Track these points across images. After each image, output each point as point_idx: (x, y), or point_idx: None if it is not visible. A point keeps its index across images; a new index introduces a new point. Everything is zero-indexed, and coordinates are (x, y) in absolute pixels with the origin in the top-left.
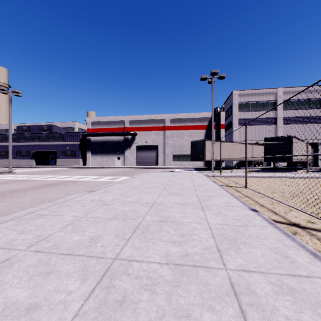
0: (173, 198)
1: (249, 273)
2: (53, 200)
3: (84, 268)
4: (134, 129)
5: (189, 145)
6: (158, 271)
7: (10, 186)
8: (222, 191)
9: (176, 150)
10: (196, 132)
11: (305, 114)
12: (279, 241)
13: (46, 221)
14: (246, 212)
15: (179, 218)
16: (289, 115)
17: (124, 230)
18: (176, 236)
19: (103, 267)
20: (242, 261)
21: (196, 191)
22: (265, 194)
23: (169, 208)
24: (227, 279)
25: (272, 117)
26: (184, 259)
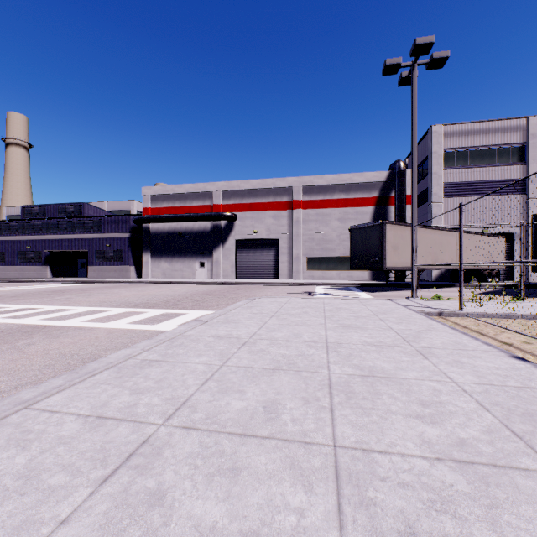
0: None
1: None
2: None
3: None
4: (232, 208)
5: (340, 238)
6: None
7: None
8: None
9: (314, 249)
10: (354, 212)
11: None
12: None
13: None
14: None
15: None
16: None
17: None
18: None
19: None
20: None
21: None
22: None
23: None
24: None
25: (517, 177)
26: None
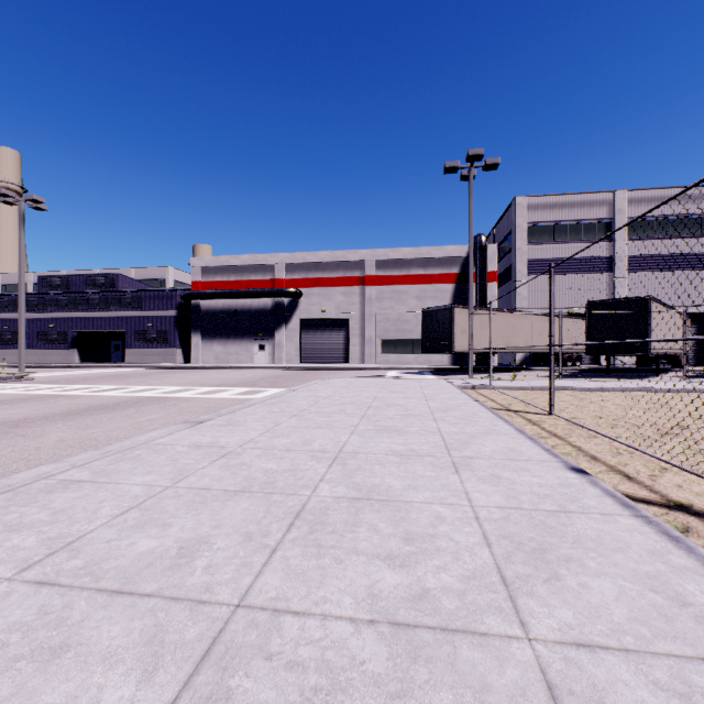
0: (385, 441)
1: (593, 652)
2: (107, 443)
3: (153, 633)
4: (297, 283)
5: (418, 319)
6: (349, 646)
7: (15, 411)
8: (497, 424)
9: (389, 330)
10: (433, 290)
11: (676, 249)
12: (654, 555)
13: (80, 498)
14: (559, 477)
15: (401, 491)
16: (641, 250)
17: (266, 524)
18: (395, 540)
19: (205, 631)
20: (569, 613)
21: (438, 422)
22: (596, 429)
23: (375, 465)
24: (536, 671)
25: (603, 255)
26: (418, 607)
